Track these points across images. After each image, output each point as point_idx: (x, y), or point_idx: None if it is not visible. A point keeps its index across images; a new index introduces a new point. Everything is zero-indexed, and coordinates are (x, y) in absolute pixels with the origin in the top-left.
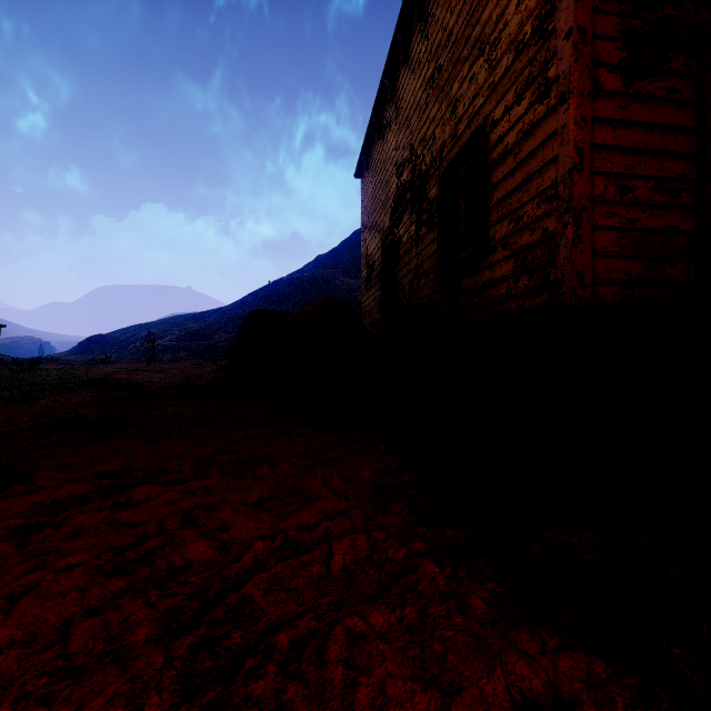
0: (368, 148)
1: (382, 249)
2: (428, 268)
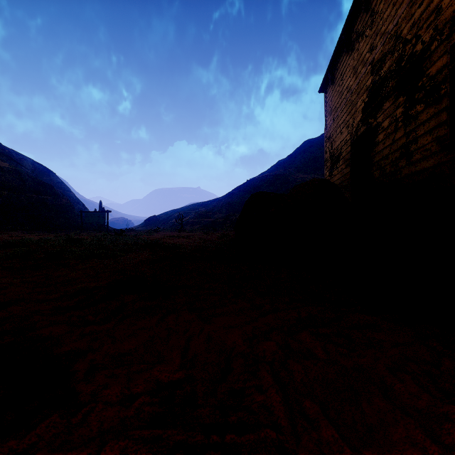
0: (333, 65)
1: (352, 140)
2: (427, 142)
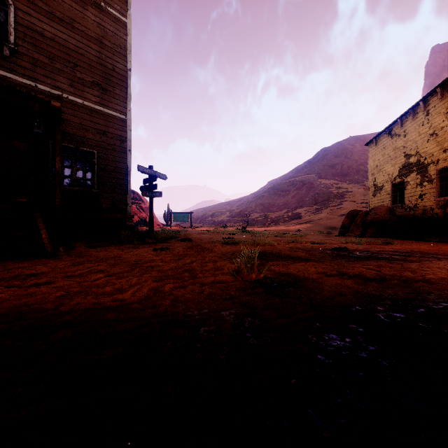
0: (377, 136)
1: (391, 182)
2: (429, 196)
